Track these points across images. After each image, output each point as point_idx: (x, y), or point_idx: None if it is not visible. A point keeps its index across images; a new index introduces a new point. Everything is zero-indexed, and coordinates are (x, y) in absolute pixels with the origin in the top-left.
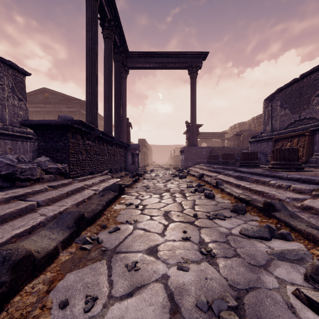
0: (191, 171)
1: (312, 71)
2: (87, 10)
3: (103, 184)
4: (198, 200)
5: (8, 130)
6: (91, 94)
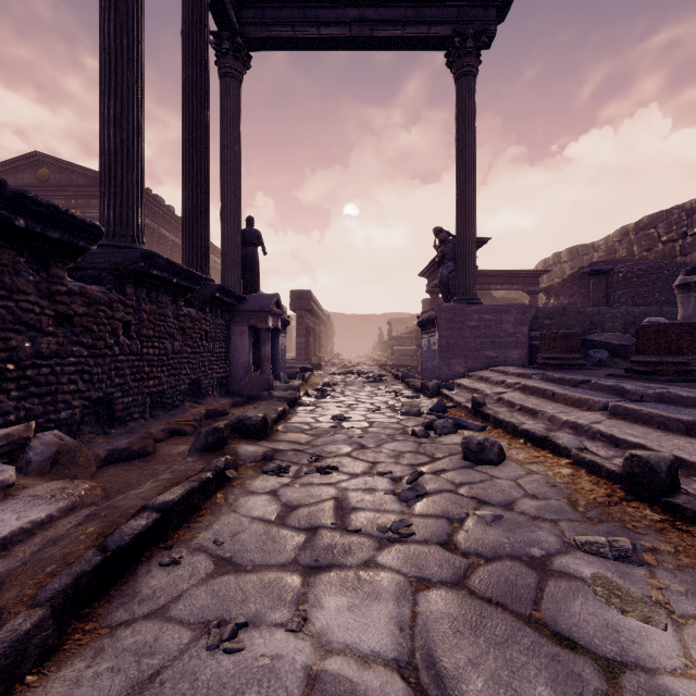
0: (485, 401)
1: None
2: None
3: None
4: None
5: None
6: None
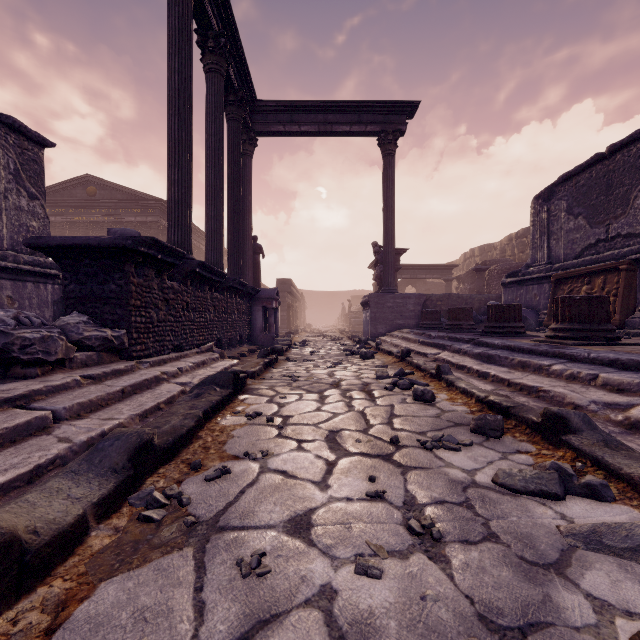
0: (385, 344)
1: (634, 138)
2: (171, 11)
3: (203, 370)
4: (399, 405)
5: (7, 260)
6: (178, 186)
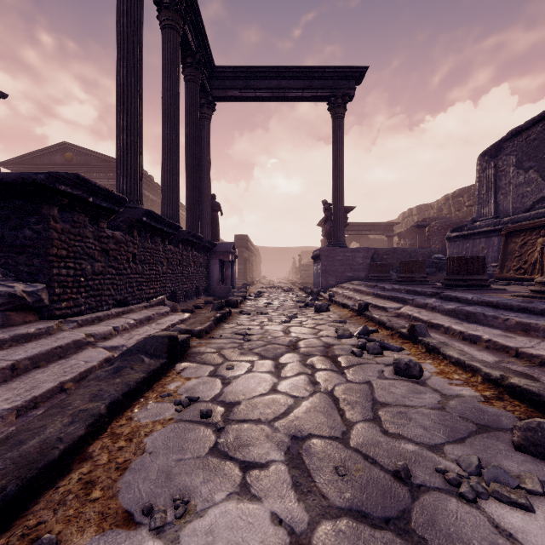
0: (337, 296)
1: None
2: None
3: (145, 328)
4: (378, 382)
5: None
6: (127, 133)
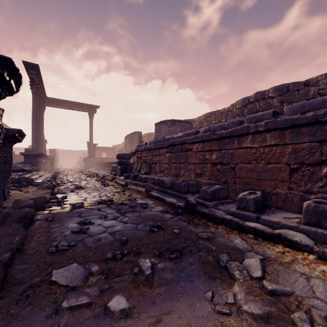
0: (87, 170)
1: (133, 133)
2: (34, 99)
3: (47, 174)
4: (82, 175)
5: None
6: (36, 136)
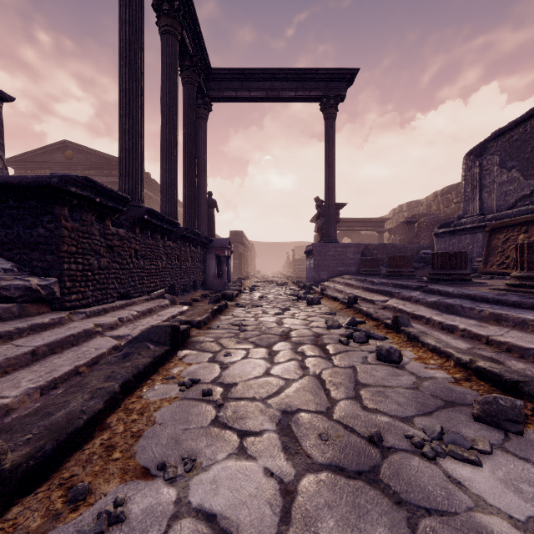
0: (328, 290)
1: None
2: None
3: (148, 319)
4: (362, 367)
5: None
6: (129, 136)
